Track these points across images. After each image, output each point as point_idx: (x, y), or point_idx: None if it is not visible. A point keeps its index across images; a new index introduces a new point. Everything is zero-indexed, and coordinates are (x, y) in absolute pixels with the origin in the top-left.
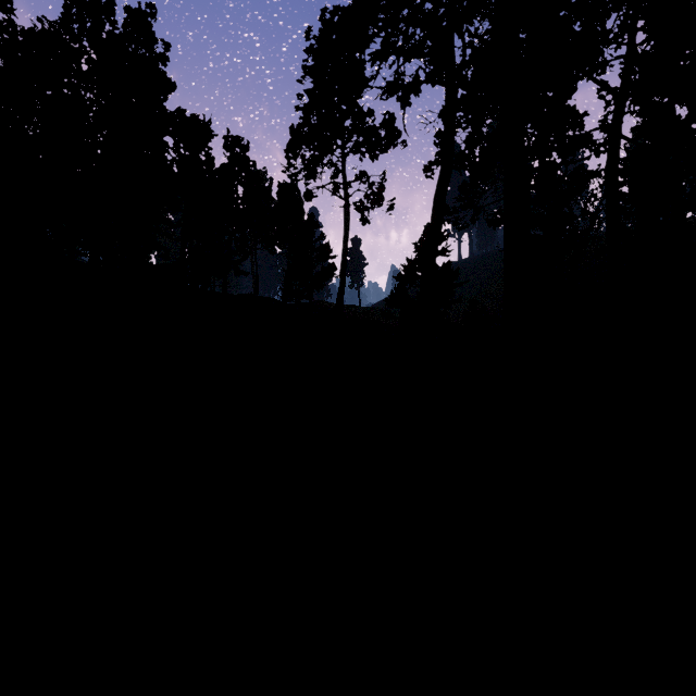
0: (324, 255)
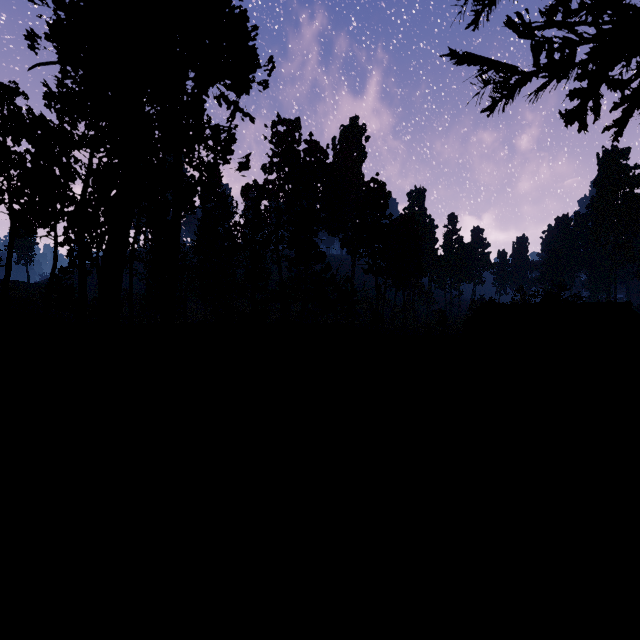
0: None
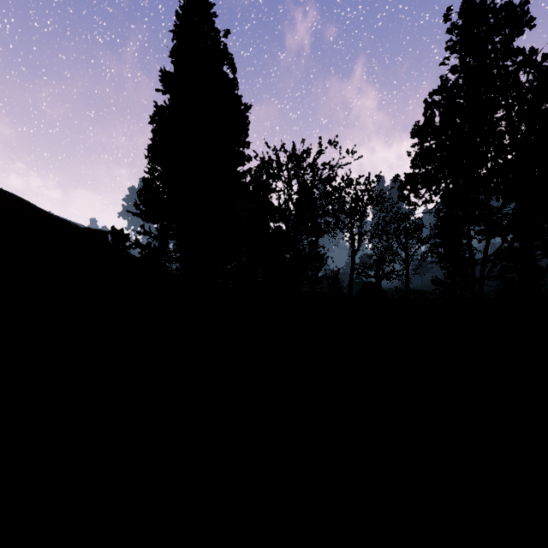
0: None
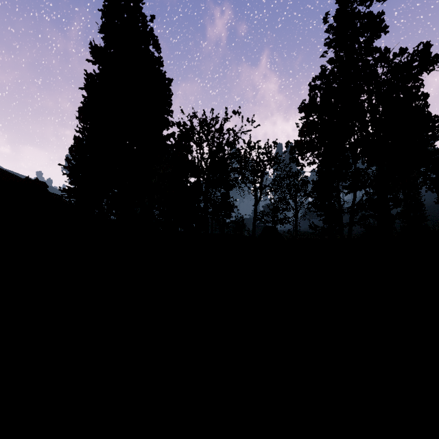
0: None
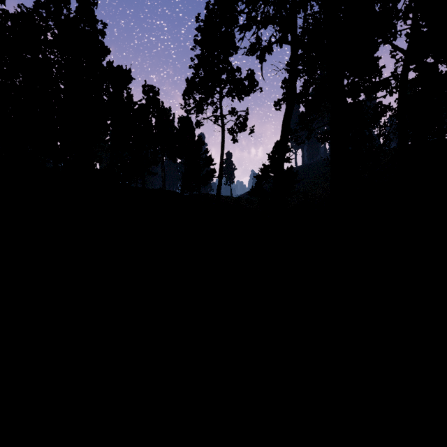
0: (208, 163)
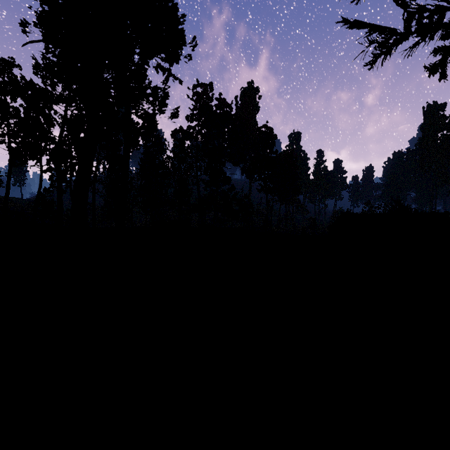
0: None
